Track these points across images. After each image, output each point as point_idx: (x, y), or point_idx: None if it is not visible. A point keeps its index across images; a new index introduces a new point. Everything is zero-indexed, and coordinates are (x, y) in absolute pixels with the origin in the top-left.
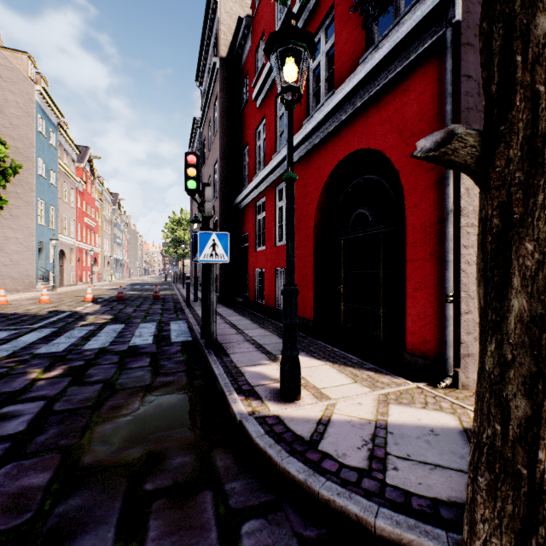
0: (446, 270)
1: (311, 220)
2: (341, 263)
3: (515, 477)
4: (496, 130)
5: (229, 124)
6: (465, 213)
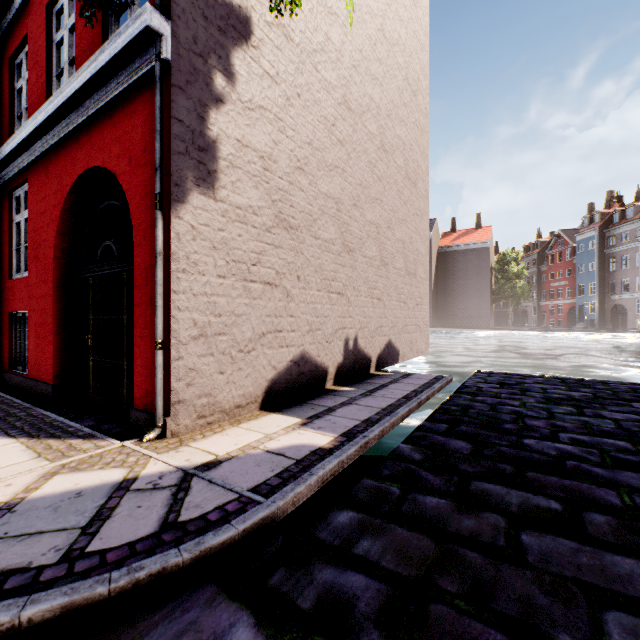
0: (155, 315)
1: (52, 247)
2: (90, 306)
3: None
4: None
5: None
6: (176, 258)
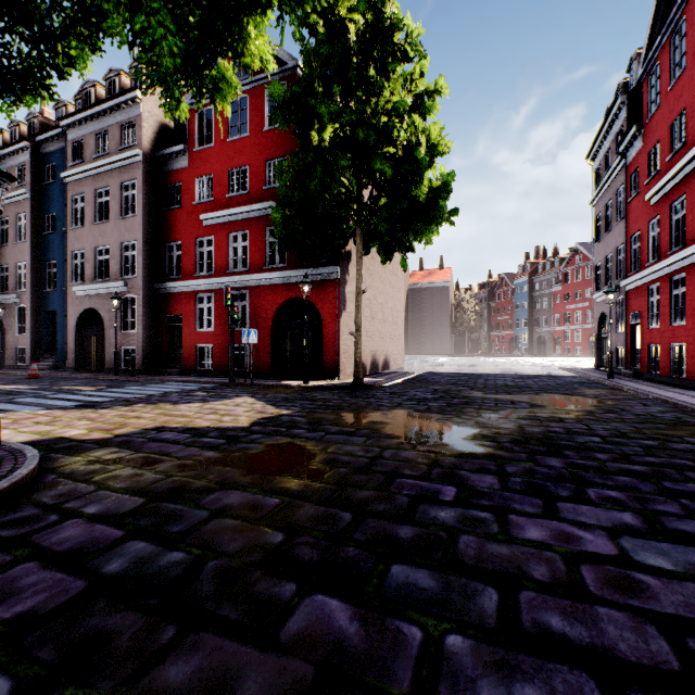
0: (337, 347)
1: (270, 320)
2: (288, 343)
3: (358, 368)
4: (357, 333)
5: (151, 213)
6: (341, 331)
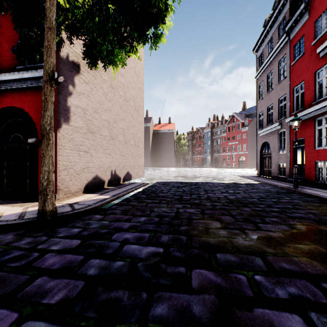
0: None
1: None
2: (5, 158)
3: (44, 194)
4: (42, 141)
5: None
6: (58, 145)
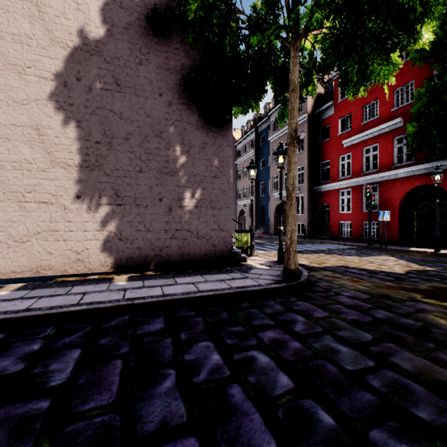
0: None
1: (397, 204)
2: (414, 220)
3: None
4: None
5: (311, 147)
6: None
